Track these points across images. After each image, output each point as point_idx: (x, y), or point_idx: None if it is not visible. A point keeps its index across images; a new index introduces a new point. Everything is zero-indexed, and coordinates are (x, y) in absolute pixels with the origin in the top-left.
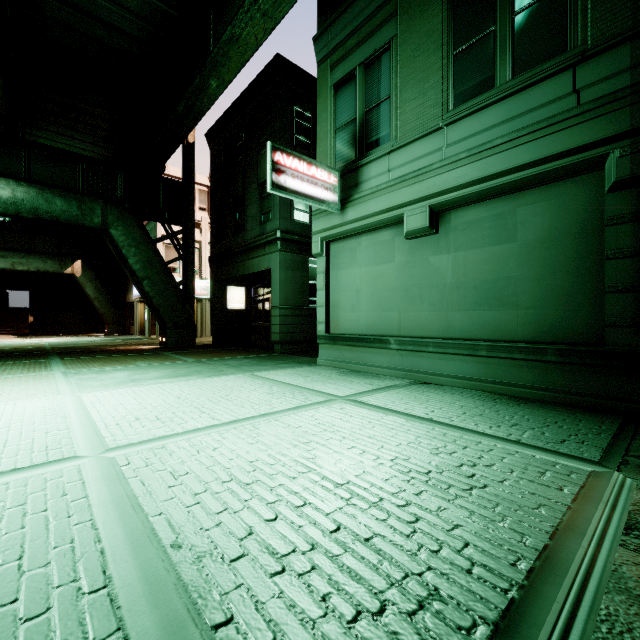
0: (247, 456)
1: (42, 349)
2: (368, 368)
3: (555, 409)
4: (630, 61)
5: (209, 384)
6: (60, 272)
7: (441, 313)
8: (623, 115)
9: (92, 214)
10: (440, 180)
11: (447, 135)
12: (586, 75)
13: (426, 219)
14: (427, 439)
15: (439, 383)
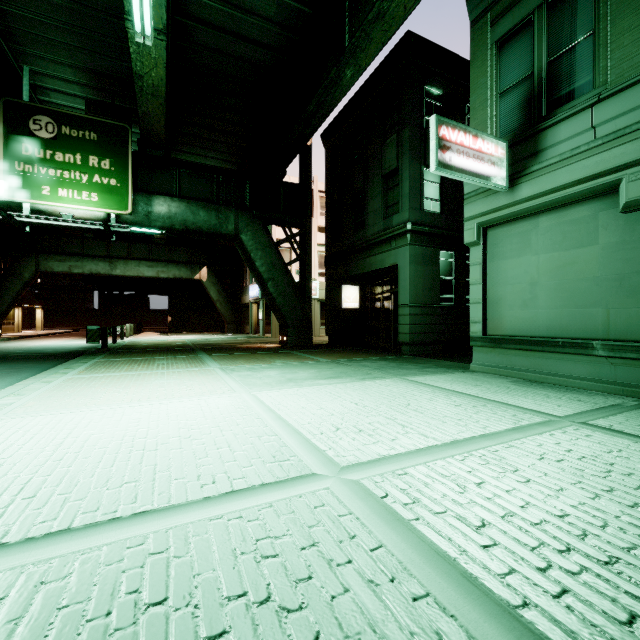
0: (541, 504)
1: (187, 345)
2: (553, 378)
3: None
4: None
5: (371, 389)
6: (191, 278)
7: None
8: None
9: (227, 222)
10: None
11: None
12: None
13: None
14: None
15: None
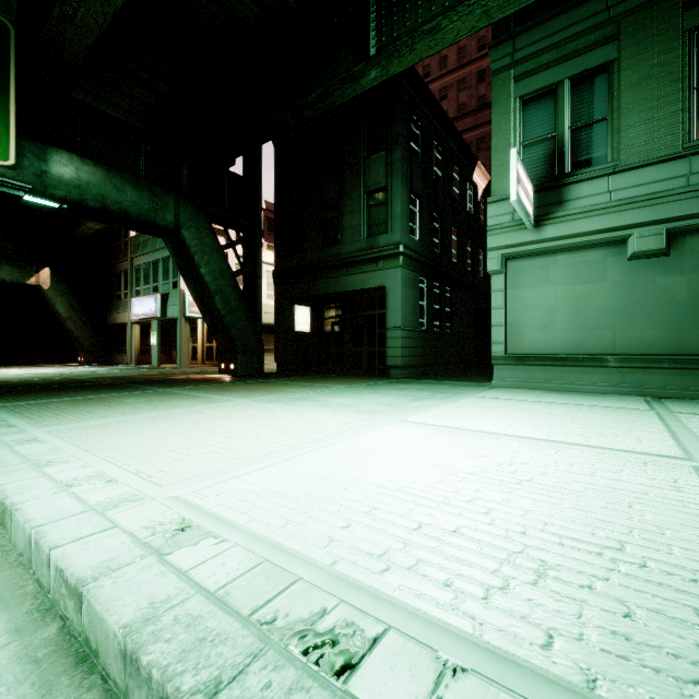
0: None
1: (84, 380)
2: (574, 387)
3: None
4: None
5: (482, 405)
6: (21, 282)
7: (672, 331)
8: None
9: (164, 209)
10: (683, 205)
11: (692, 164)
12: None
13: (663, 241)
14: None
15: (677, 397)
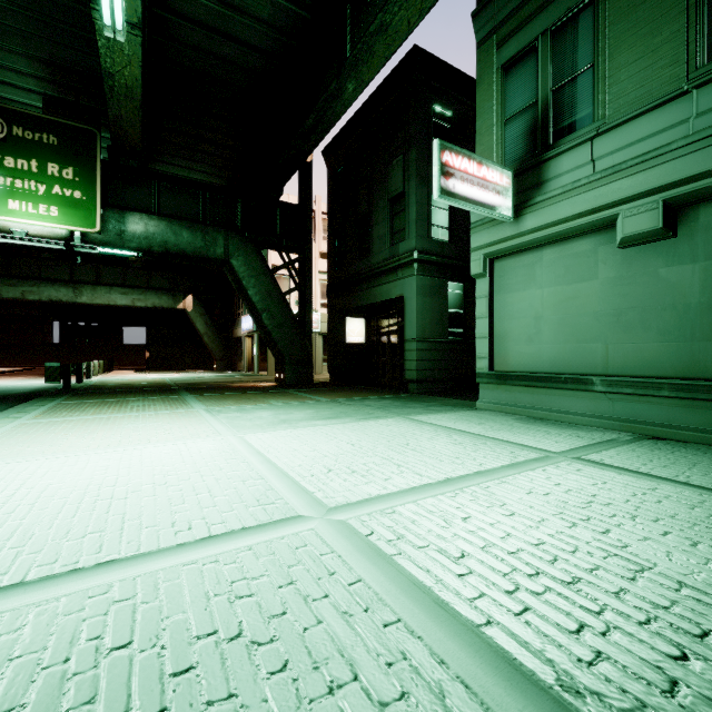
0: (520, 535)
1: (167, 385)
2: (556, 415)
3: None
4: None
5: (371, 429)
6: (173, 307)
7: (680, 344)
8: None
9: (215, 245)
10: (684, 163)
11: (697, 100)
12: None
13: (658, 218)
14: None
15: (680, 439)
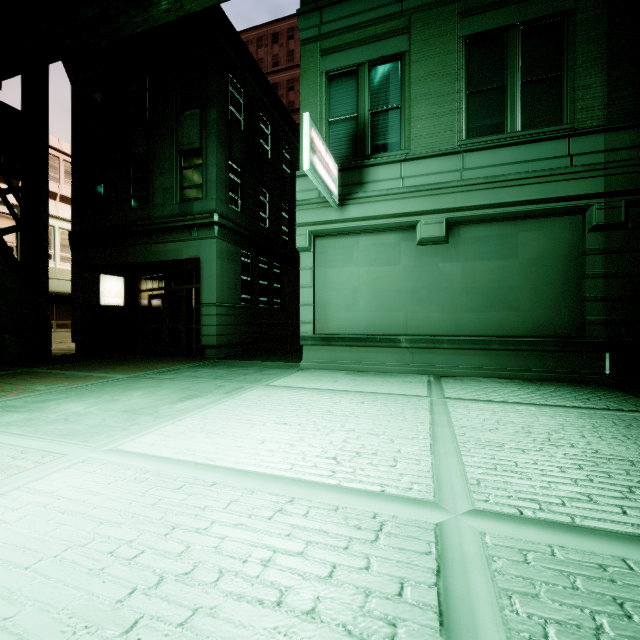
0: (561, 465)
1: None
2: (373, 367)
3: (566, 385)
4: (604, 146)
5: (262, 402)
6: None
7: (451, 314)
8: (600, 181)
9: None
10: (458, 197)
11: (465, 160)
12: (577, 146)
13: (444, 230)
14: (590, 419)
15: (454, 375)
